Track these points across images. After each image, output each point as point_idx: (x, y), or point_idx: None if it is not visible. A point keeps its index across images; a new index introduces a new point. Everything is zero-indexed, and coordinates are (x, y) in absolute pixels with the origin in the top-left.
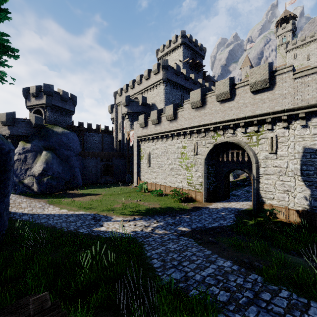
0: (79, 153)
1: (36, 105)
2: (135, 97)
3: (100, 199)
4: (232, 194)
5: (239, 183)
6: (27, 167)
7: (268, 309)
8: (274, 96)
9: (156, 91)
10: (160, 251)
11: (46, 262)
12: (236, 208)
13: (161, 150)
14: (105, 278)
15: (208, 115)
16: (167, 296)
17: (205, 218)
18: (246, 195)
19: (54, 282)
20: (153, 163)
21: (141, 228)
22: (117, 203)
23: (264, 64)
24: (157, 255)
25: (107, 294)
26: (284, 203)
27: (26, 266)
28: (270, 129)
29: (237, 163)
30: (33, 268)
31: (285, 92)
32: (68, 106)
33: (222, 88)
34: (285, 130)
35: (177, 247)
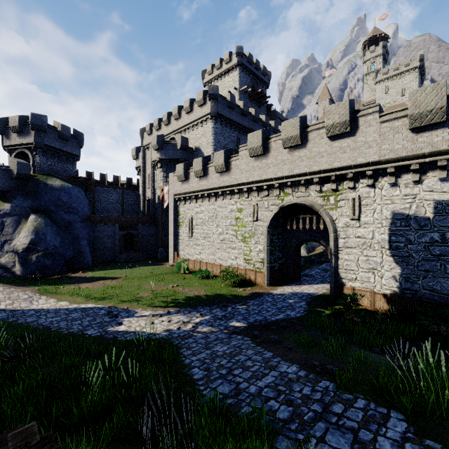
0: (86, 218)
1: (19, 145)
2: (171, 137)
3: (119, 285)
4: (304, 274)
5: (315, 258)
6: (5, 239)
7: (339, 424)
8: (356, 144)
9: (202, 130)
10: (203, 356)
11: (35, 380)
12: (309, 293)
13: (208, 214)
14: (124, 399)
15: (272, 167)
16: (208, 418)
17: (267, 308)
18: (322, 275)
19: (47, 408)
20: (196, 232)
21: (178, 325)
22: (144, 291)
23: (344, 101)
24: (199, 362)
25: (125, 421)
26: (369, 286)
27: (3, 389)
28: (352, 187)
29: (311, 232)
30: (14, 391)
31: (369, 140)
32: (70, 148)
33: (290, 130)
34: (370, 188)
35: (227, 350)
